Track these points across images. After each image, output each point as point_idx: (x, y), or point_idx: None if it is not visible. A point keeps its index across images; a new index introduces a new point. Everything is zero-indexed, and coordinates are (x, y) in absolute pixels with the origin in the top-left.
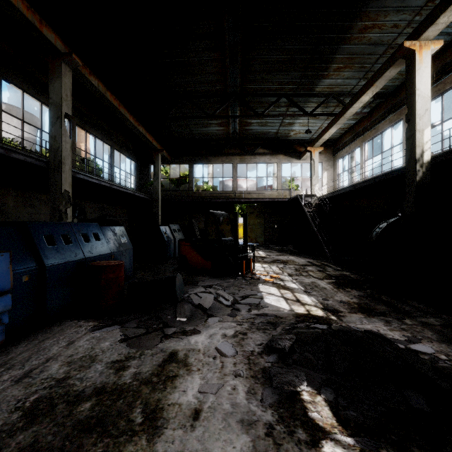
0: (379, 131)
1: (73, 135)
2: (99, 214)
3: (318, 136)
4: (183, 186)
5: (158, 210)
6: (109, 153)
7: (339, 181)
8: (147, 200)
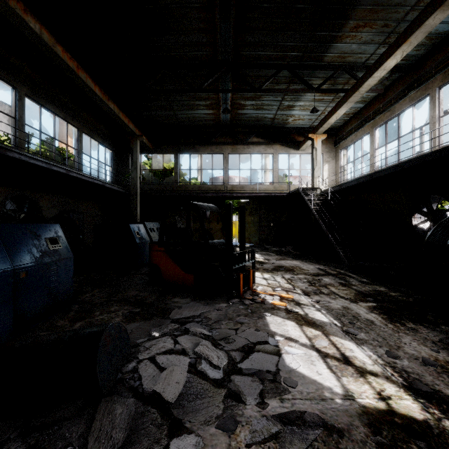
0: (395, 113)
1: (20, 108)
2: (61, 209)
3: (322, 120)
4: (168, 179)
5: (136, 206)
6: (75, 137)
7: (342, 174)
8: (124, 194)
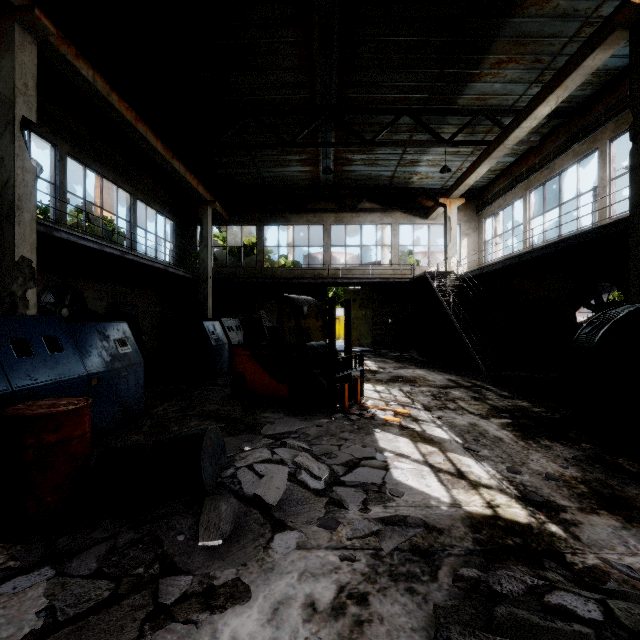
0: (556, 171)
1: (61, 171)
2: (110, 301)
3: (457, 181)
4: (248, 259)
5: (207, 296)
6: (127, 205)
7: (486, 252)
8: (190, 280)
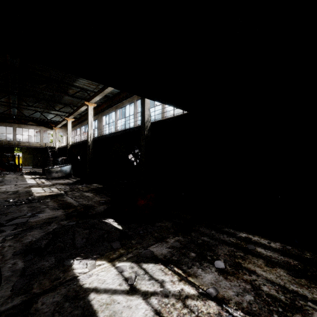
0: (77, 128)
1: None
2: None
3: (56, 125)
4: None
5: None
6: None
7: None
8: None
